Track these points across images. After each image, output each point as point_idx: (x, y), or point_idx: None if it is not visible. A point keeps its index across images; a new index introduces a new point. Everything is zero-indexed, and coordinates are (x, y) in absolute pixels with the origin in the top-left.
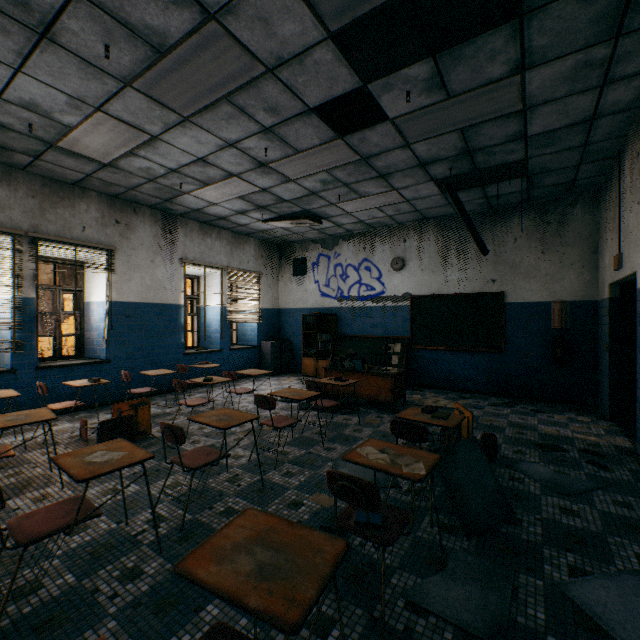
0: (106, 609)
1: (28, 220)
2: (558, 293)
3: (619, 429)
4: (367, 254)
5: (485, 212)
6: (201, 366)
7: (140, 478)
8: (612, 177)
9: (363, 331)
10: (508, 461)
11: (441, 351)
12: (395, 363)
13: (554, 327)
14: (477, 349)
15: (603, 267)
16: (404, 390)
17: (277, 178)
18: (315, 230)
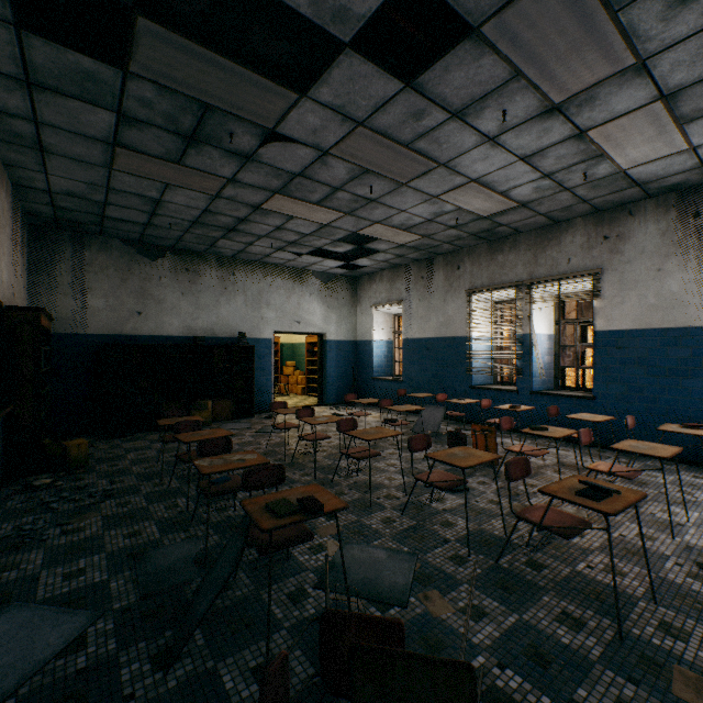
0: (289, 473)
1: (526, 271)
2: None
3: None
4: None
5: None
6: (663, 426)
7: (408, 470)
8: None
9: None
10: None
11: None
12: None
13: None
14: None
15: None
16: None
17: (617, 85)
18: None
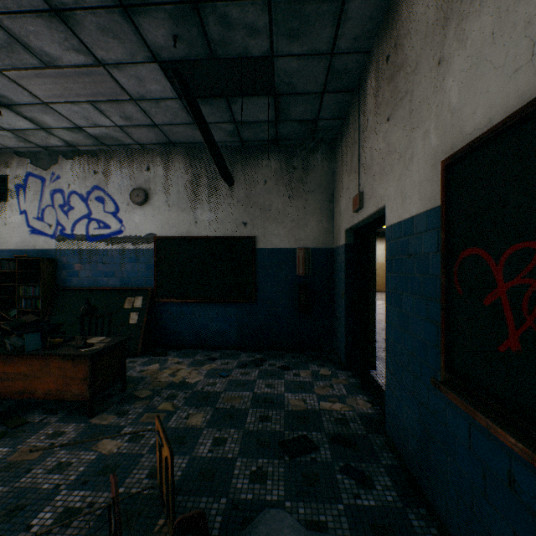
0: None
1: None
2: (303, 240)
3: (356, 381)
4: (100, 180)
5: (237, 147)
6: None
7: None
8: (350, 116)
9: (94, 281)
10: (239, 519)
11: (191, 303)
12: (134, 322)
13: (299, 274)
14: (229, 300)
15: (339, 214)
16: (123, 369)
17: None
18: (7, 131)
